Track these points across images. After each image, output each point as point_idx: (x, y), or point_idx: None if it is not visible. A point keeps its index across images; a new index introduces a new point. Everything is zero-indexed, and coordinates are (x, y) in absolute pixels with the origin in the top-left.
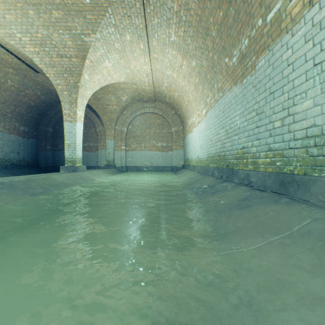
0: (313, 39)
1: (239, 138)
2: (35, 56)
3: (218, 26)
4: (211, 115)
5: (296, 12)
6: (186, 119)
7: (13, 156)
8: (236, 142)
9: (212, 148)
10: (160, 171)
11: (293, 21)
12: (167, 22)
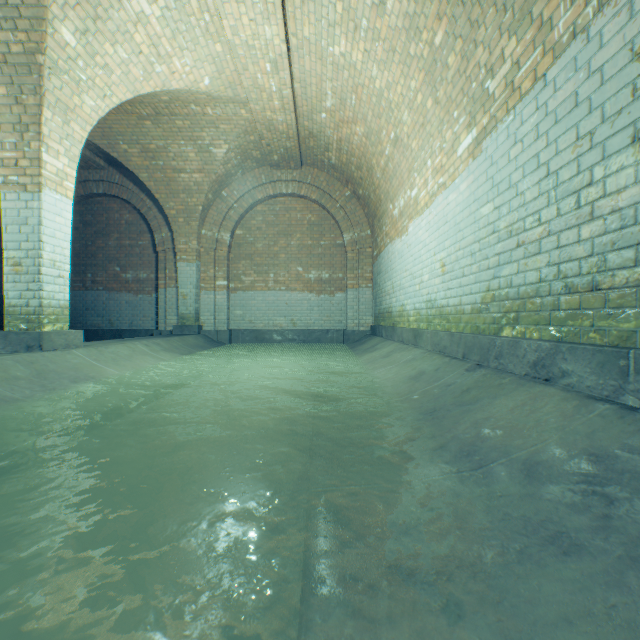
0: None
1: None
2: None
3: None
4: (516, 130)
5: None
6: (384, 204)
7: None
8: None
9: (521, 262)
10: (314, 342)
11: None
12: None
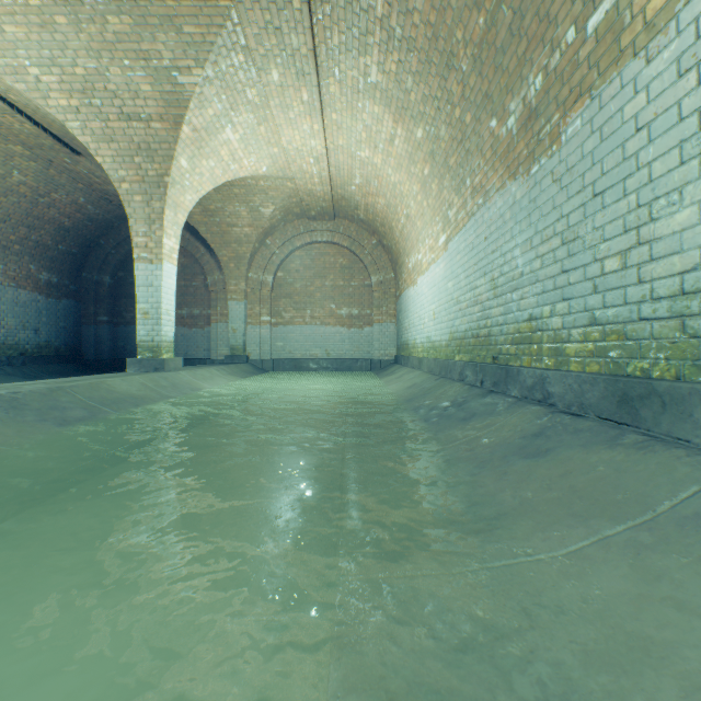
0: (698, 68)
1: (522, 297)
2: (72, 116)
3: (475, 47)
4: (458, 247)
5: (657, 8)
6: (403, 257)
7: (26, 337)
8: (516, 307)
9: (460, 320)
10: (345, 369)
11: (651, 27)
12: (361, 41)
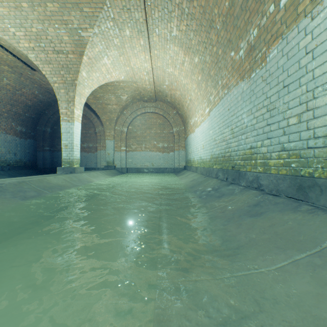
0: None
1: (246, 137)
2: (30, 52)
3: (223, 17)
4: (215, 114)
5: None
6: (188, 119)
7: (10, 157)
8: (243, 142)
9: (216, 148)
10: (161, 172)
11: (314, 1)
12: (168, 15)
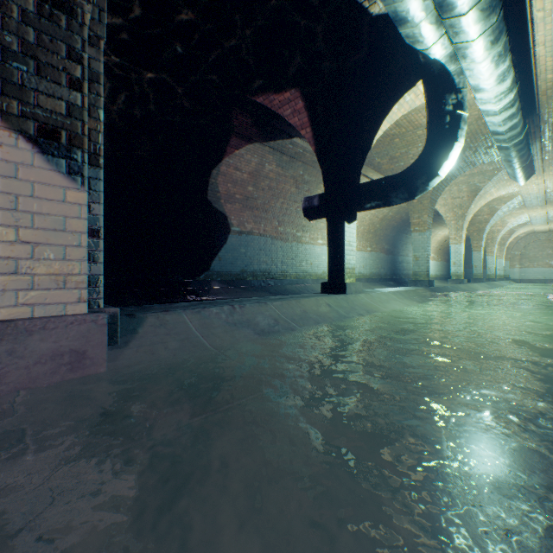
0: None
1: None
2: None
3: None
4: None
5: None
6: None
7: (444, 273)
8: None
9: None
10: (552, 283)
11: None
12: None
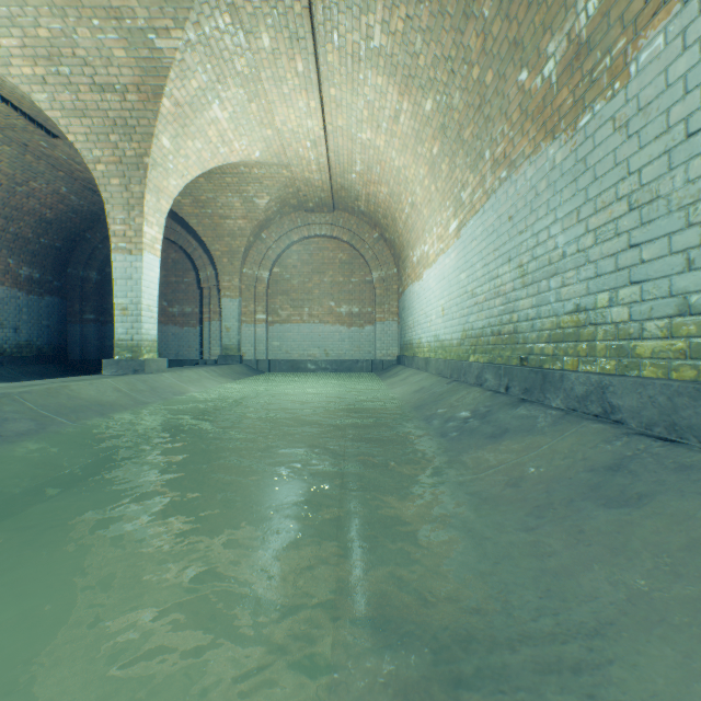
0: None
1: (564, 283)
2: (38, 87)
3: None
4: (474, 232)
5: None
6: (406, 250)
7: (4, 336)
8: (555, 296)
9: (476, 315)
10: (345, 370)
11: None
12: None
